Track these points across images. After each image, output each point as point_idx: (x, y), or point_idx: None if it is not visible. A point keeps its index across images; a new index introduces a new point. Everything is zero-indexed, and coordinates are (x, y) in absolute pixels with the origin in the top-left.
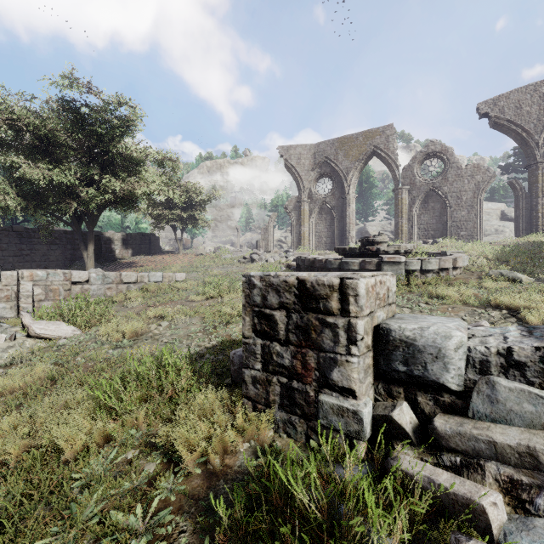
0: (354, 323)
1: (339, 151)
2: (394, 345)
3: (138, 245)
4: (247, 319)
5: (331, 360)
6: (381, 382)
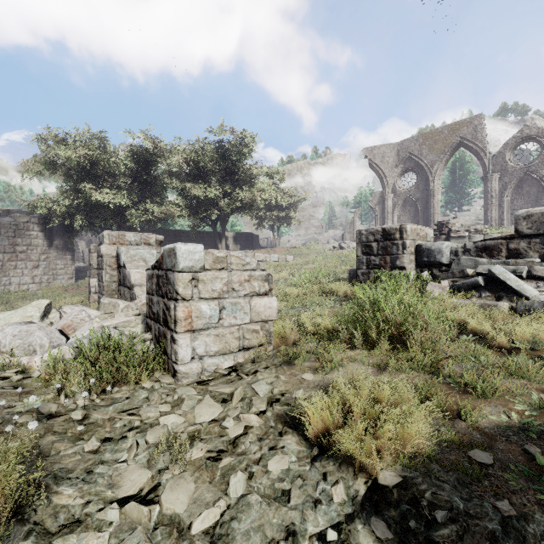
0: (405, 241)
1: (423, 146)
2: (423, 251)
3: (244, 241)
4: (359, 248)
5: (396, 257)
6: (418, 268)
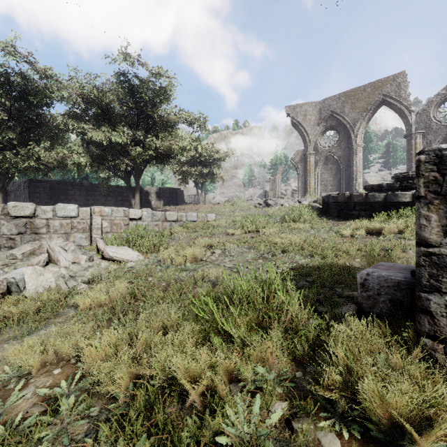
0: None
1: (345, 104)
2: None
3: (167, 197)
4: (435, 216)
5: None
6: None
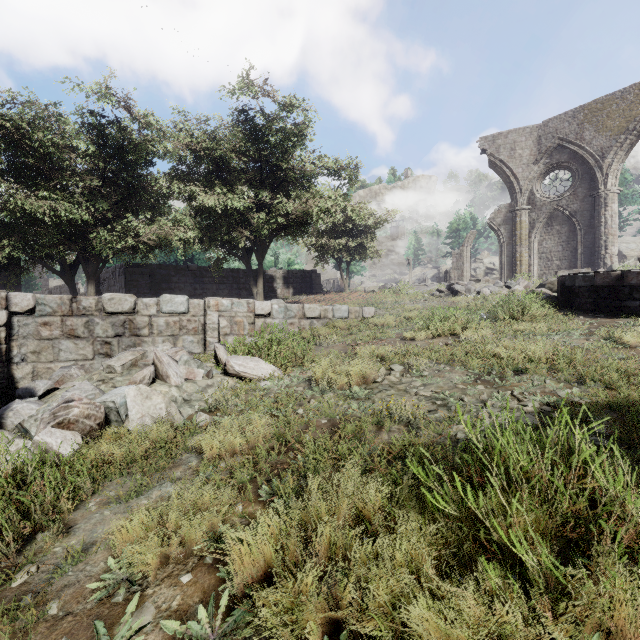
0: None
1: (586, 125)
2: None
3: (298, 283)
4: None
5: None
6: None
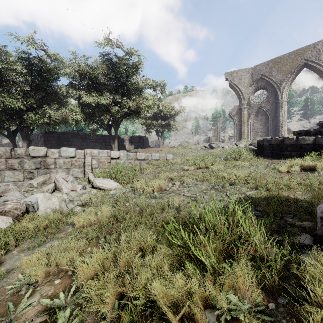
0: None
1: (273, 69)
2: None
3: (137, 142)
4: None
5: None
6: None
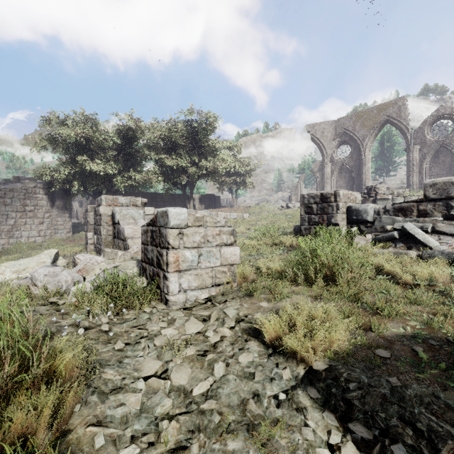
0: (338, 203)
1: (356, 123)
2: (353, 211)
3: (207, 202)
4: (302, 209)
5: (331, 216)
6: (349, 224)
